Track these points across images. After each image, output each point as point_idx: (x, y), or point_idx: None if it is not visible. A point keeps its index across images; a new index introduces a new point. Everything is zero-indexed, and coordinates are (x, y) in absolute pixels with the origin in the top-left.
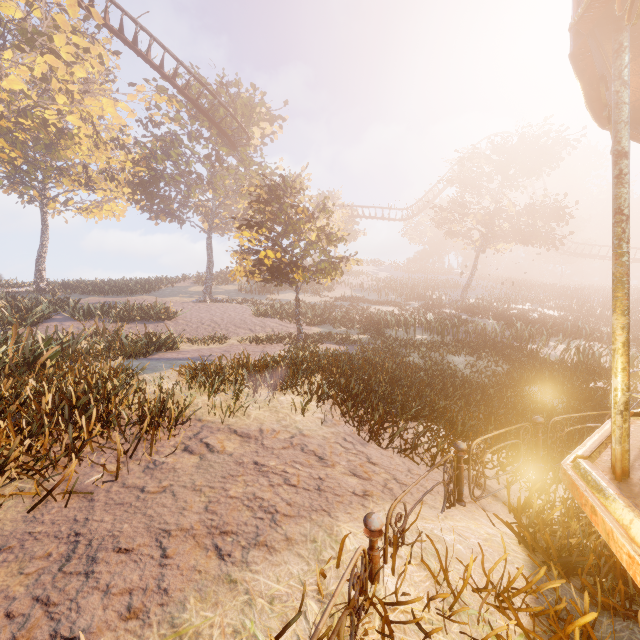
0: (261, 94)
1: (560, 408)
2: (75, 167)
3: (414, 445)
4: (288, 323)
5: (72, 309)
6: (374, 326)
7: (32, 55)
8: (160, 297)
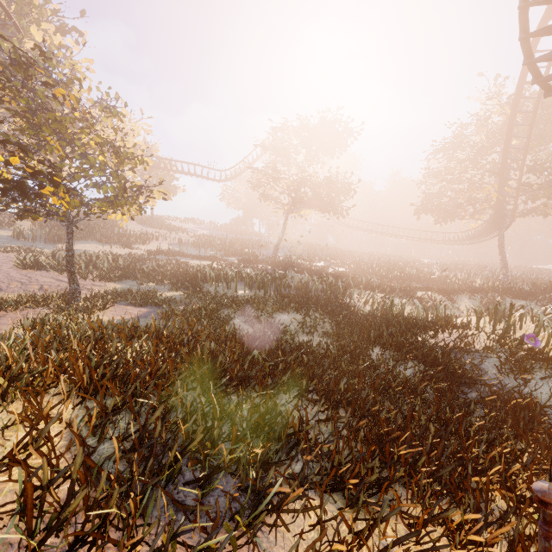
0: None
1: (419, 379)
2: None
3: None
4: None
5: None
6: (190, 281)
7: None
8: None
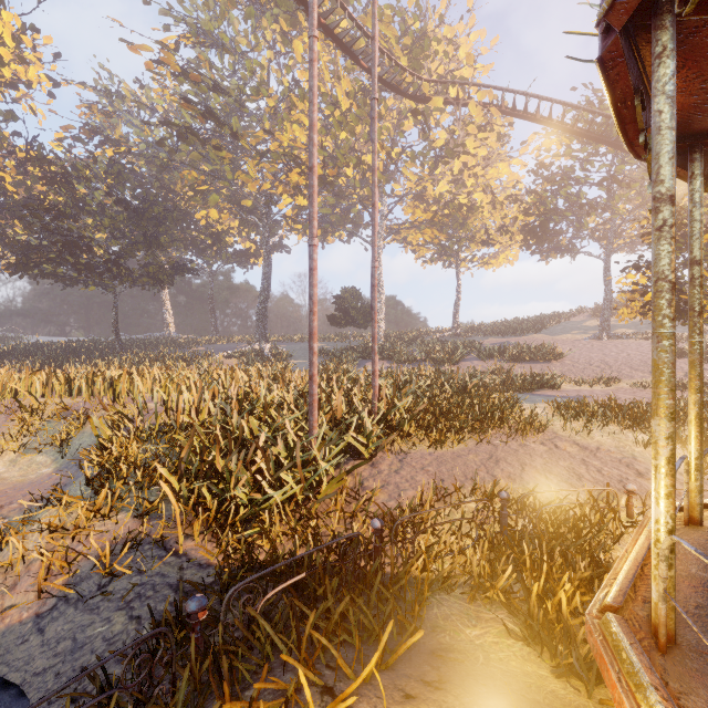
0: None
1: None
2: (479, 232)
3: None
4: None
5: (478, 351)
6: None
7: (452, 162)
8: (550, 335)
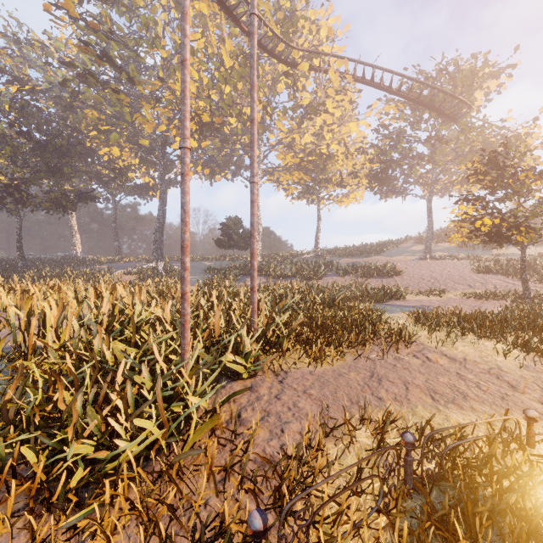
0: (484, 57)
1: None
2: (335, 176)
3: None
4: (515, 280)
5: (336, 268)
6: None
7: (315, 119)
8: (388, 257)
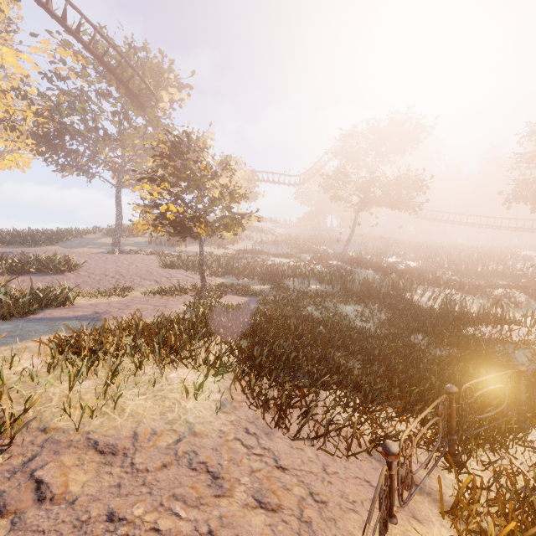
0: (169, 61)
1: (445, 357)
2: None
3: (327, 429)
4: (194, 274)
5: None
6: (273, 277)
7: None
8: (67, 248)
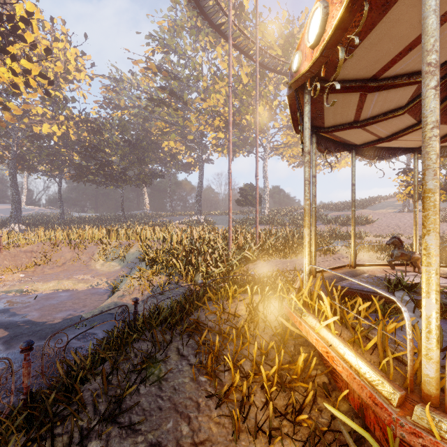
0: None
1: None
2: None
3: None
4: None
5: (323, 219)
6: None
7: None
8: (372, 210)
